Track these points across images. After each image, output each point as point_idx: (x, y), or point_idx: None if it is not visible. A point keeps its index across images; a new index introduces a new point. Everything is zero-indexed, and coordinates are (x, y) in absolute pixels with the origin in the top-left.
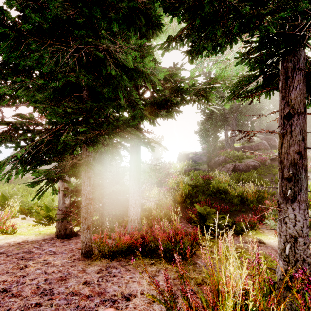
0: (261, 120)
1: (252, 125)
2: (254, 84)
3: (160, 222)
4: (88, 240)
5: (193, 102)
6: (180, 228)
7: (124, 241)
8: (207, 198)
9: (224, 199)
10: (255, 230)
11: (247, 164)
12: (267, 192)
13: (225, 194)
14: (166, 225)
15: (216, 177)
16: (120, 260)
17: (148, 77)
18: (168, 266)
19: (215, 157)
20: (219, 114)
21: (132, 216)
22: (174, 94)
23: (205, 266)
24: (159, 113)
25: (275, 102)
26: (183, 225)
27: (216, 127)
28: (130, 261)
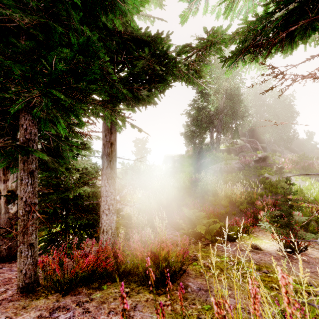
0: (244, 123)
1: (236, 127)
2: (283, 11)
3: (140, 232)
4: (28, 267)
5: (182, 78)
6: (165, 237)
7: (84, 265)
8: (195, 201)
9: (212, 201)
10: (248, 234)
11: (233, 166)
12: (255, 192)
13: (213, 196)
14: (148, 236)
15: (202, 179)
16: (80, 292)
17: (116, 5)
18: (149, 296)
19: (201, 159)
20: (205, 115)
21: (104, 226)
22: (158, 62)
23: (199, 289)
24: (139, 93)
25: (257, 106)
26: (170, 232)
27: (202, 128)
28: (95, 292)
